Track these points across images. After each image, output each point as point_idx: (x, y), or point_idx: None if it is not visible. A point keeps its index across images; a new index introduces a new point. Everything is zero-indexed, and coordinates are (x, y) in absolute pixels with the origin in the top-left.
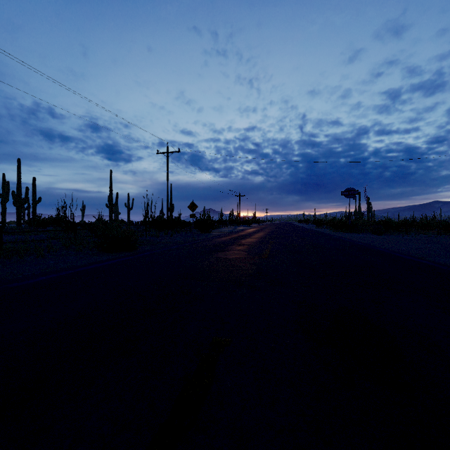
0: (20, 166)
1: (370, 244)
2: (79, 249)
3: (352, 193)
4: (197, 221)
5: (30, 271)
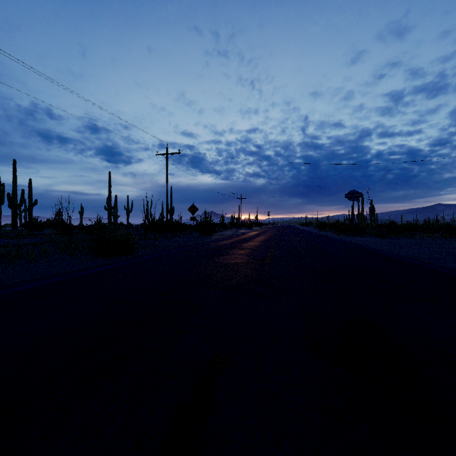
0: (15, 168)
1: (375, 248)
2: (74, 254)
3: (356, 195)
4: (198, 224)
5: (20, 277)
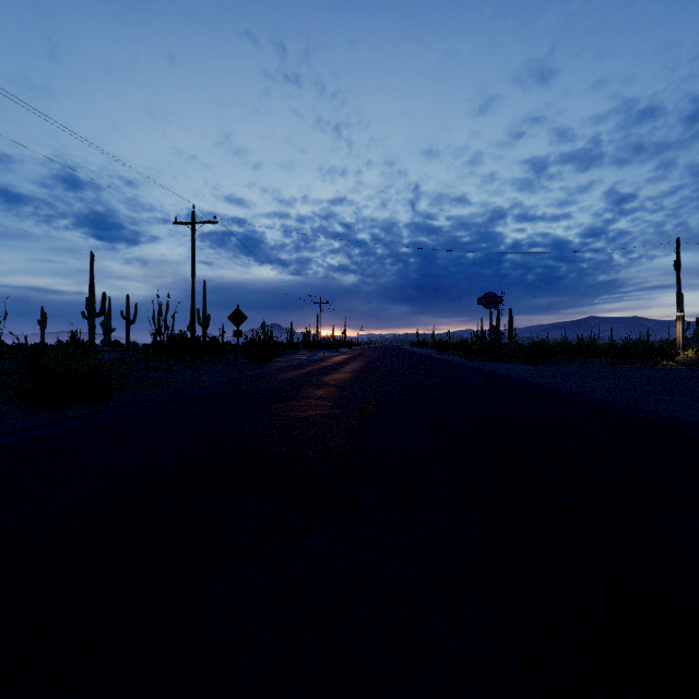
0: None
1: (532, 381)
2: None
3: (493, 300)
4: (248, 344)
5: None
